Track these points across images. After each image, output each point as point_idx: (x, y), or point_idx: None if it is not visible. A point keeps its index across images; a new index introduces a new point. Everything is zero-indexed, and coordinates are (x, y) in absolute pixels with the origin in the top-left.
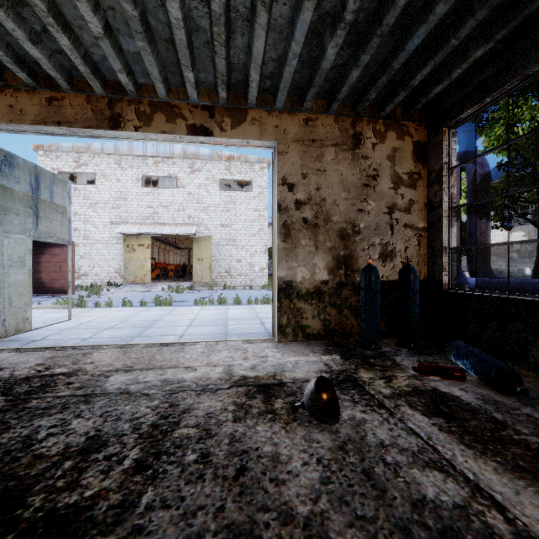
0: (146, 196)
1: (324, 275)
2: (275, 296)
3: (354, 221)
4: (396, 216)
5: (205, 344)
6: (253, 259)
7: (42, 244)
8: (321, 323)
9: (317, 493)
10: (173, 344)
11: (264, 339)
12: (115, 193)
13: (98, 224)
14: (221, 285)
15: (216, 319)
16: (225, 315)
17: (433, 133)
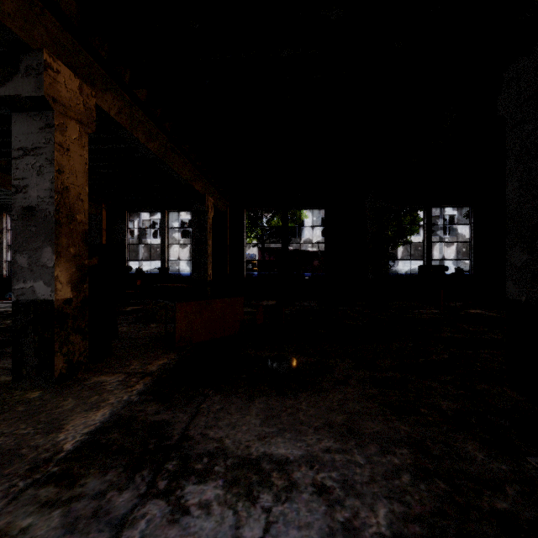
0: None
1: None
2: None
3: None
4: None
5: None
6: None
7: None
8: None
9: None
10: None
11: None
12: None
13: None
14: None
15: None
16: None
17: None
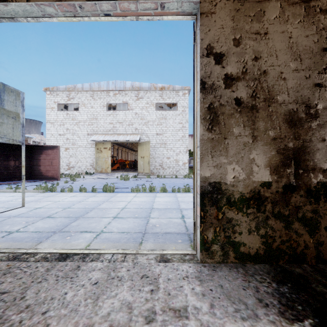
0: (108, 116)
1: (265, 175)
2: (197, 200)
3: (309, 100)
4: None
5: (109, 258)
6: (178, 157)
7: (41, 148)
8: (260, 240)
9: None
10: (75, 255)
11: (183, 254)
12: (90, 115)
13: (80, 135)
14: (156, 174)
15: (141, 209)
16: (151, 204)
17: None
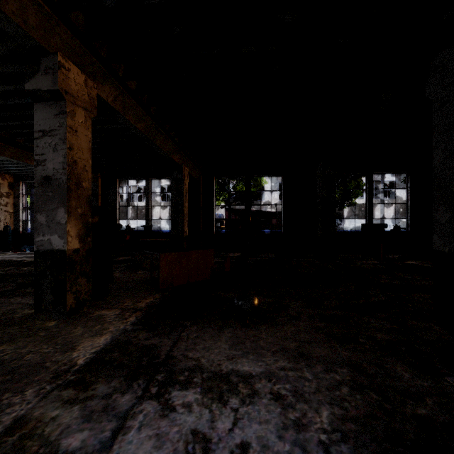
0: None
1: None
2: None
3: None
4: (1, 207)
5: None
6: None
7: None
8: None
9: (1, 258)
10: None
11: None
12: None
13: None
14: None
15: None
16: None
17: (16, 181)
